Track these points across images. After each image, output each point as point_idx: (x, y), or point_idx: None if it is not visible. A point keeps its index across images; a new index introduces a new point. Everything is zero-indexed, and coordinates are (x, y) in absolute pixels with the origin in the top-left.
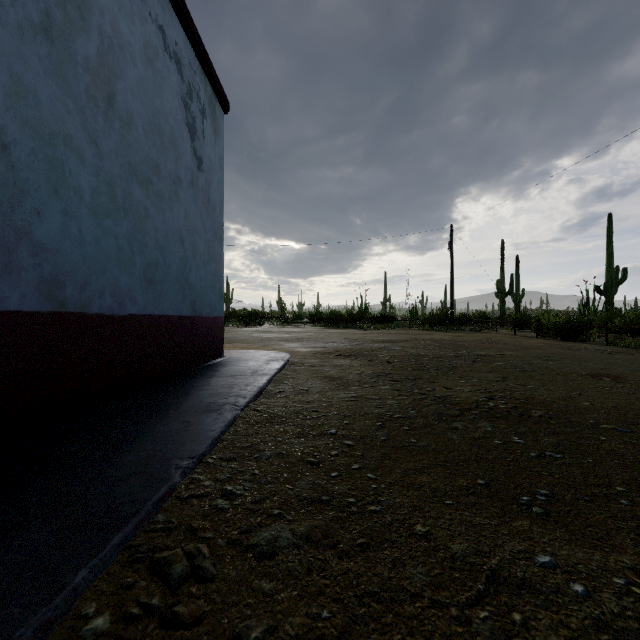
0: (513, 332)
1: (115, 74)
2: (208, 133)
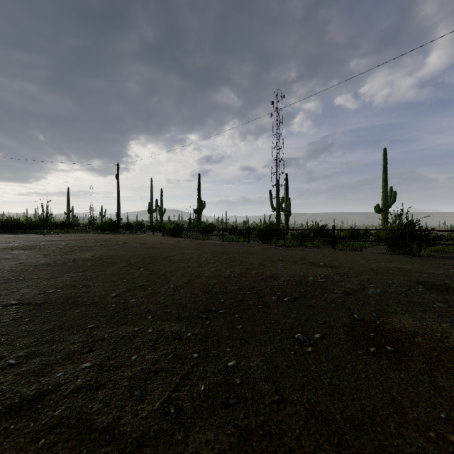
0: (154, 234)
1: None
2: None
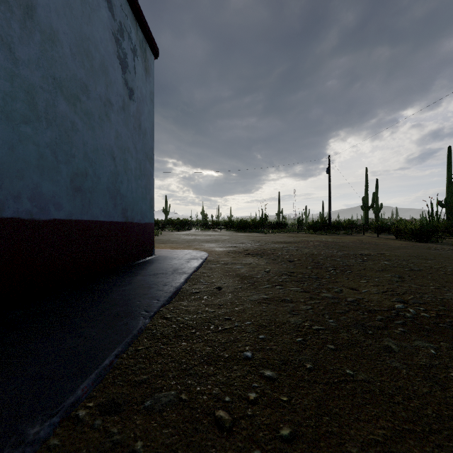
0: (376, 235)
1: None
2: (139, 70)
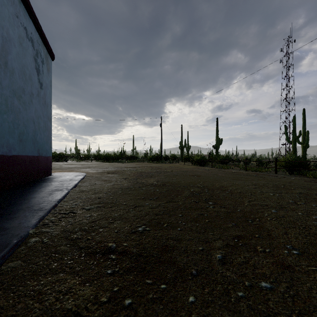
0: (184, 163)
1: (7, 53)
2: (45, 71)
